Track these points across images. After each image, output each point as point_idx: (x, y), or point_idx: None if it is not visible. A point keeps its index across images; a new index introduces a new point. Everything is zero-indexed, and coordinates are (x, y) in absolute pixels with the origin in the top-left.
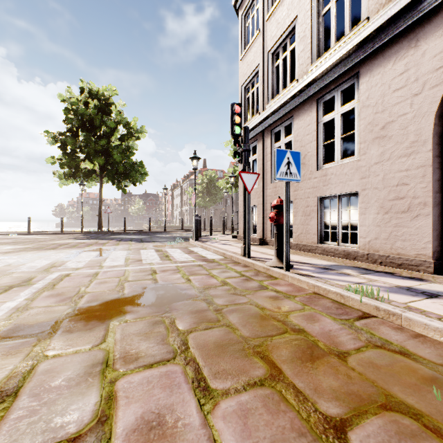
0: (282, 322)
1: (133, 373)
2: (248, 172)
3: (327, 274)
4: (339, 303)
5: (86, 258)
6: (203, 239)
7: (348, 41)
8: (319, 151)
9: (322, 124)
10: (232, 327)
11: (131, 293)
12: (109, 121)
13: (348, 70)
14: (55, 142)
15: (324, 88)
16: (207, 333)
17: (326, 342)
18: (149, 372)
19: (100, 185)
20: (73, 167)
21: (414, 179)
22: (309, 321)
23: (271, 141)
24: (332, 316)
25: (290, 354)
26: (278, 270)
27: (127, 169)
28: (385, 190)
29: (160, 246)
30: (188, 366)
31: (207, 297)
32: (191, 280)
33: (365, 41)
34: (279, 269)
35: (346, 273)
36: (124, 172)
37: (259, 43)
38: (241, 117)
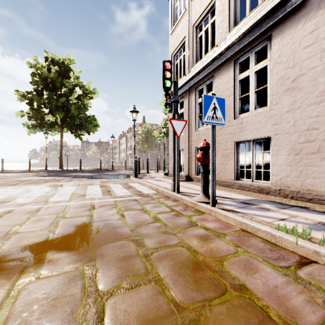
0: (219, 274)
1: None
2: (177, 119)
3: (249, 209)
4: (270, 243)
5: (37, 193)
6: (141, 176)
7: (263, 8)
8: (236, 104)
9: (239, 81)
10: (161, 284)
11: (61, 232)
12: (67, 83)
13: (262, 33)
14: (24, 99)
15: (240, 51)
16: (131, 297)
17: (278, 309)
18: None
19: (61, 134)
20: (38, 119)
21: (324, 124)
22: (248, 271)
23: (195, 97)
24: (270, 262)
25: None
26: (205, 205)
27: (82, 122)
28: (296, 134)
29: (105, 182)
30: None
31: (137, 238)
32: (125, 216)
33: (277, 6)
34: (205, 204)
35: (266, 207)
36: (80, 124)
37: (185, 19)
38: (171, 72)
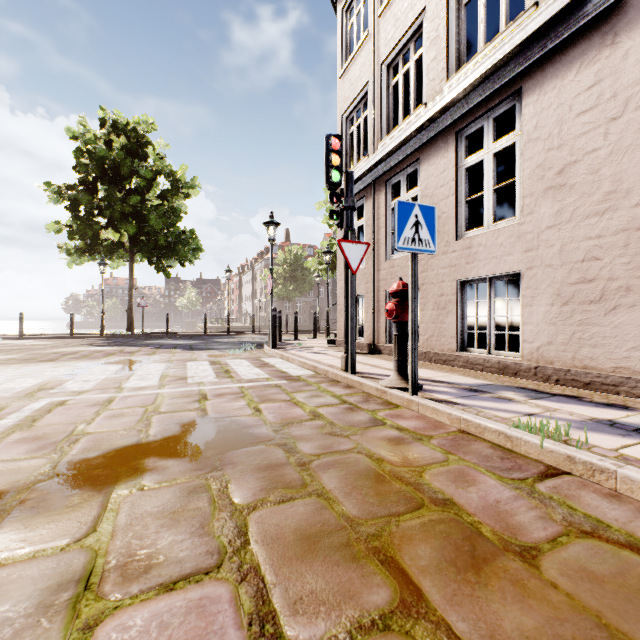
0: (414, 487)
1: (134, 604)
2: (352, 240)
3: (477, 399)
4: (503, 449)
5: (100, 375)
6: (283, 346)
7: (506, 40)
8: (459, 211)
9: (465, 169)
10: (327, 498)
11: (160, 433)
12: (143, 169)
13: (505, 85)
14: (61, 199)
15: (467, 115)
16: (283, 511)
17: (494, 525)
18: (167, 600)
19: (130, 266)
20: (88, 237)
21: (610, 251)
22: (460, 483)
23: (386, 198)
24: (496, 474)
25: (434, 552)
26: (400, 393)
27: (170, 242)
28: (564, 269)
29: (218, 356)
30: (244, 585)
31: (286, 441)
32: (261, 411)
33: (532, 38)
34: (401, 392)
35: (507, 397)
36: (166, 246)
37: (367, 51)
38: (341, 156)
